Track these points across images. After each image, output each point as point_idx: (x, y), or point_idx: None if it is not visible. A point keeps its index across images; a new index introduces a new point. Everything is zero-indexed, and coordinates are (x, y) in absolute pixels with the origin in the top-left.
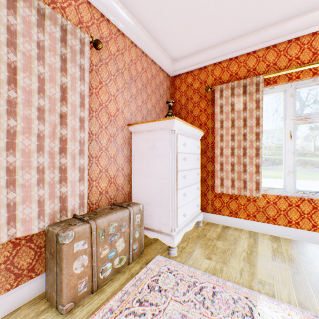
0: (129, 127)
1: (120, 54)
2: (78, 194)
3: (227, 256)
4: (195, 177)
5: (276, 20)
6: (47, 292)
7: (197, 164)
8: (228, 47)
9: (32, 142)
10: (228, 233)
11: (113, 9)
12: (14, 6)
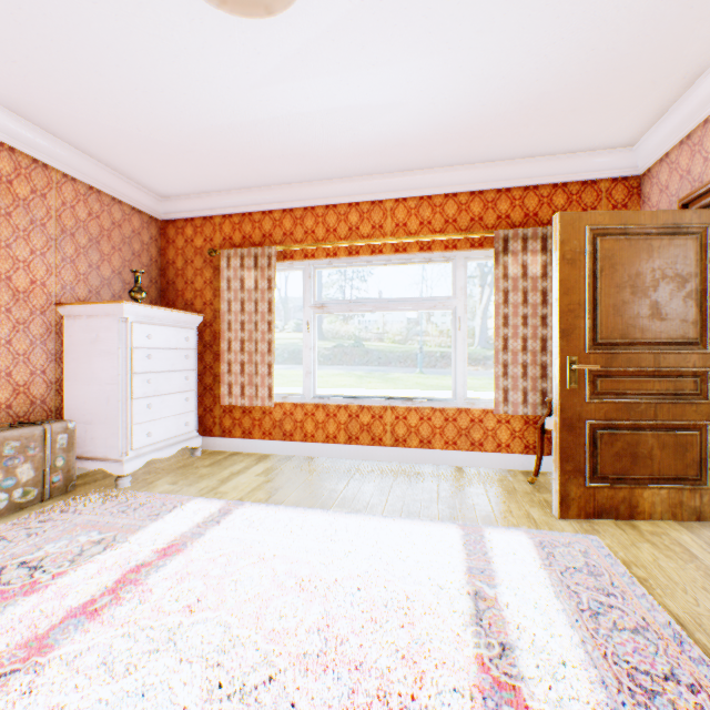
0: (60, 308)
1: (39, 197)
2: None
3: (201, 479)
4: (181, 382)
5: (286, 181)
6: None
7: (188, 364)
8: (239, 198)
9: None
10: (230, 459)
11: (23, 135)
12: None
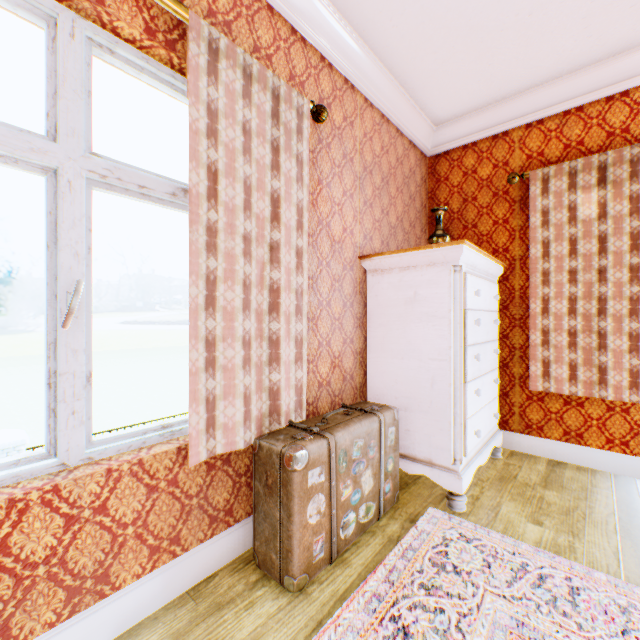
0: (363, 262)
1: (348, 125)
2: (293, 386)
3: (575, 522)
4: (490, 358)
5: None
6: (258, 553)
7: (494, 331)
8: (561, 88)
9: (236, 295)
10: (563, 476)
11: (340, 44)
12: (215, 70)
